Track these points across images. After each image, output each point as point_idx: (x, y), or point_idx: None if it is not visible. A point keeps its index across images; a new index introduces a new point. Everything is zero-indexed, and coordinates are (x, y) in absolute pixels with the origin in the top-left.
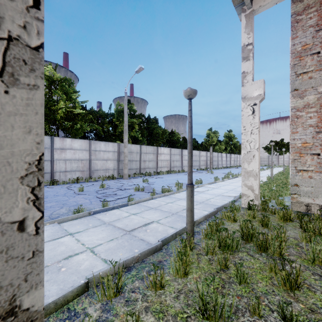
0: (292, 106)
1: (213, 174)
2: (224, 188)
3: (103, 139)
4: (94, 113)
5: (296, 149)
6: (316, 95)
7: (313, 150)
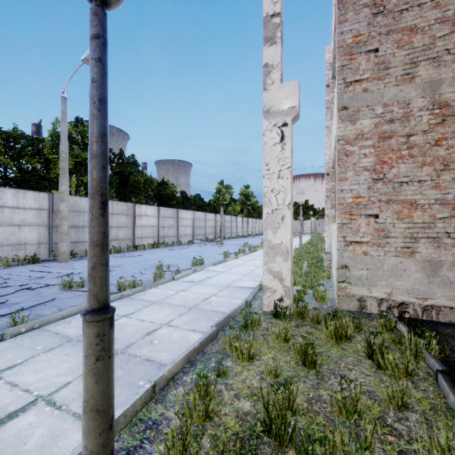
0: (339, 135)
1: (224, 247)
2: (236, 272)
3: (20, 184)
4: None
5: (345, 206)
6: (373, 119)
7: (369, 208)
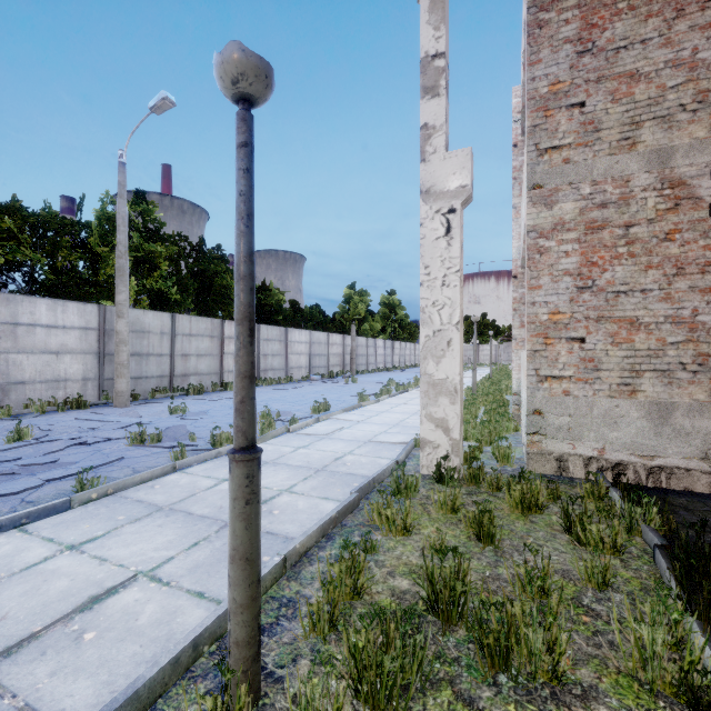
0: (530, 224)
1: (357, 386)
2: (379, 422)
3: (55, 291)
4: (21, 214)
5: (538, 326)
6: (577, 202)
7: (571, 329)
